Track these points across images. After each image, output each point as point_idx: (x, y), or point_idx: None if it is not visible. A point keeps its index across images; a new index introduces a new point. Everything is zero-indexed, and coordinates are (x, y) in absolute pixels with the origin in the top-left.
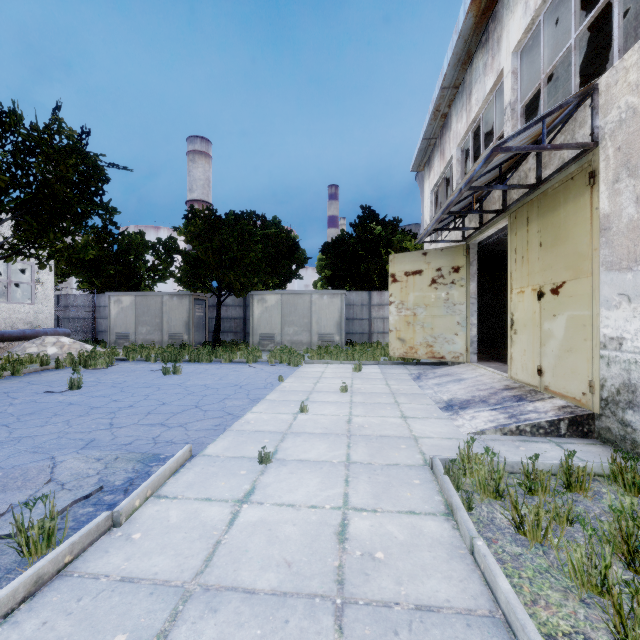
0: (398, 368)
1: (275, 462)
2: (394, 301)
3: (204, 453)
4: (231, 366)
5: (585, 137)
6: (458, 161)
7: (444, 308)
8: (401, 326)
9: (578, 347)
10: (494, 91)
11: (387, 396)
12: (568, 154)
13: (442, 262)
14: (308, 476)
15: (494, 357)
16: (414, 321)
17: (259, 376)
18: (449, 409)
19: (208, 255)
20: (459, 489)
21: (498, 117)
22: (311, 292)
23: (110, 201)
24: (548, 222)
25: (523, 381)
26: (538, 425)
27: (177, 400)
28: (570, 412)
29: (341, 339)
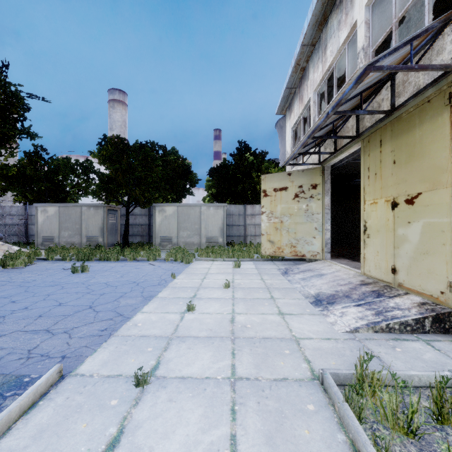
0: (268, 264)
1: (154, 382)
2: (265, 211)
3: (77, 372)
4: (134, 264)
5: (443, 62)
6: (314, 103)
7: (305, 217)
8: (271, 231)
9: (436, 250)
10: (346, 42)
11: (263, 291)
12: (424, 80)
13: (303, 181)
14: (189, 405)
15: (340, 254)
16: (281, 227)
17: (156, 273)
18: (319, 304)
19: (118, 174)
20: (363, 422)
21: (342, 72)
22: (200, 204)
23: (31, 126)
24: (402, 142)
25: (376, 277)
26: (405, 323)
27: (74, 300)
28: (431, 309)
29: (223, 240)
